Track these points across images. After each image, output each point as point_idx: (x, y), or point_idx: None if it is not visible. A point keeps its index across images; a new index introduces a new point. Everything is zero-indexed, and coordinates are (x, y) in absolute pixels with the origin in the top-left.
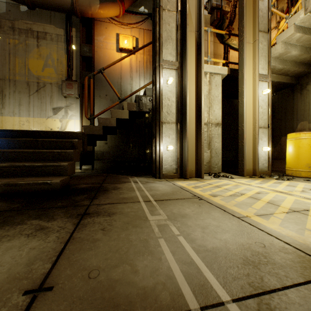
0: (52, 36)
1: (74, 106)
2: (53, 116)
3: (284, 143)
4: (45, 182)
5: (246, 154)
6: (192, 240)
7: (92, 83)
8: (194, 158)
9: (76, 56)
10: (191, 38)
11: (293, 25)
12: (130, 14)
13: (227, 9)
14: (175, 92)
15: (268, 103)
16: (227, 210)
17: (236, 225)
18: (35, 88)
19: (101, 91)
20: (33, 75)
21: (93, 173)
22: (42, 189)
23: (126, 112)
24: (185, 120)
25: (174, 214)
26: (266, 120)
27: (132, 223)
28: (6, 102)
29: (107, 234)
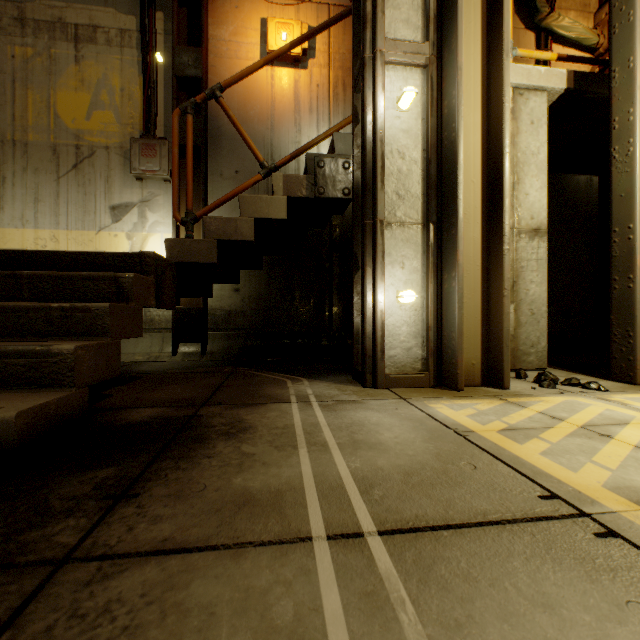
0: (109, 33)
1: (160, 201)
2: (111, 225)
3: None
4: None
5: None
6: None
7: (190, 126)
8: (478, 327)
9: (164, 79)
10: None
11: None
12: None
13: None
14: (421, 134)
15: None
16: None
17: None
18: (70, 159)
19: (224, 163)
20: (66, 128)
21: (200, 365)
22: None
23: (279, 200)
24: (452, 213)
25: None
26: None
27: None
28: (5, 195)
29: None
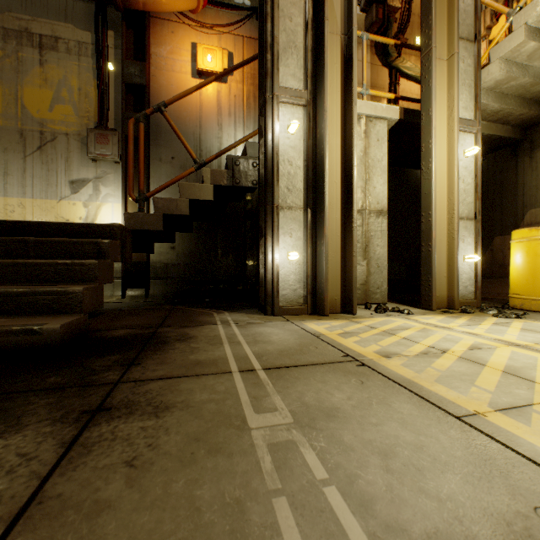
0: (69, 44)
1: (111, 178)
2: (70, 196)
3: (498, 247)
4: (29, 329)
5: (435, 269)
6: (364, 504)
7: (142, 131)
8: (339, 275)
9: (115, 83)
10: (333, 46)
11: (523, 25)
12: (218, 7)
13: (395, 4)
14: (303, 149)
15: (476, 173)
16: (426, 395)
17: (462, 444)
18: (35, 142)
19: (163, 150)
20: (32, 117)
21: (146, 305)
22: (21, 344)
23: (208, 187)
24: (322, 203)
25: (308, 407)
26: (471, 205)
27: (209, 438)
28: None
29: (137, 484)
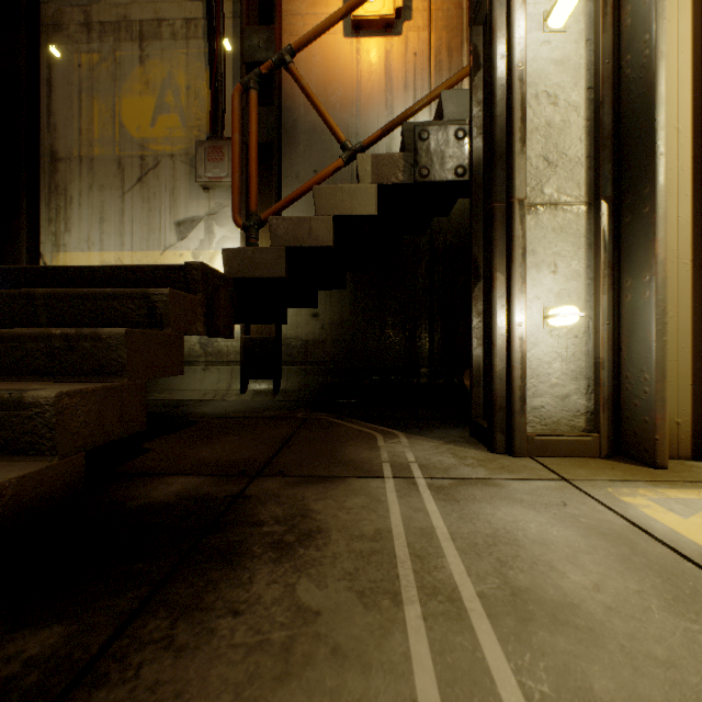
0: (174, 26)
1: (228, 213)
2: (177, 244)
3: None
4: None
5: None
6: None
7: (253, 104)
8: (687, 363)
9: (233, 69)
10: None
11: None
12: None
13: None
14: (585, 64)
15: None
16: None
17: None
18: (135, 172)
19: (300, 162)
20: (131, 138)
21: (270, 407)
22: None
23: (366, 189)
24: (644, 180)
25: None
26: None
27: None
28: (72, 217)
29: None
